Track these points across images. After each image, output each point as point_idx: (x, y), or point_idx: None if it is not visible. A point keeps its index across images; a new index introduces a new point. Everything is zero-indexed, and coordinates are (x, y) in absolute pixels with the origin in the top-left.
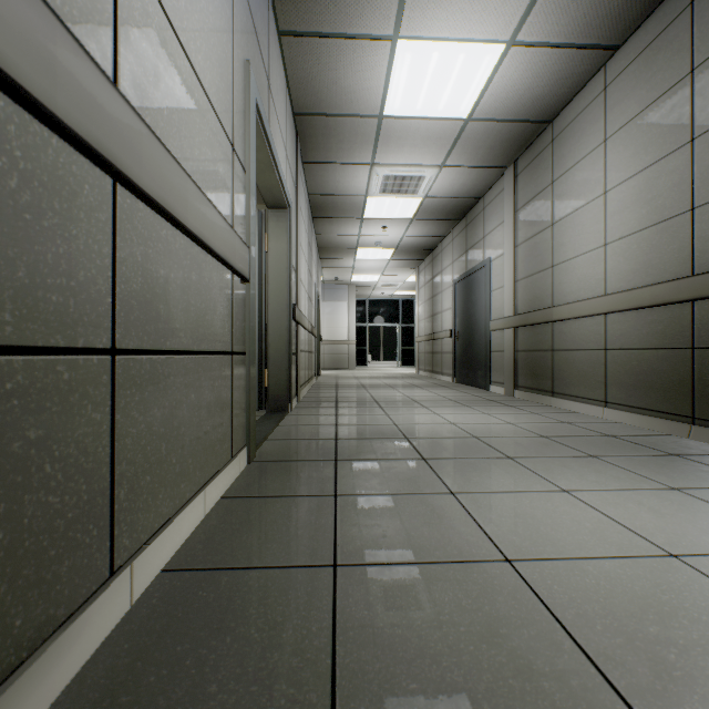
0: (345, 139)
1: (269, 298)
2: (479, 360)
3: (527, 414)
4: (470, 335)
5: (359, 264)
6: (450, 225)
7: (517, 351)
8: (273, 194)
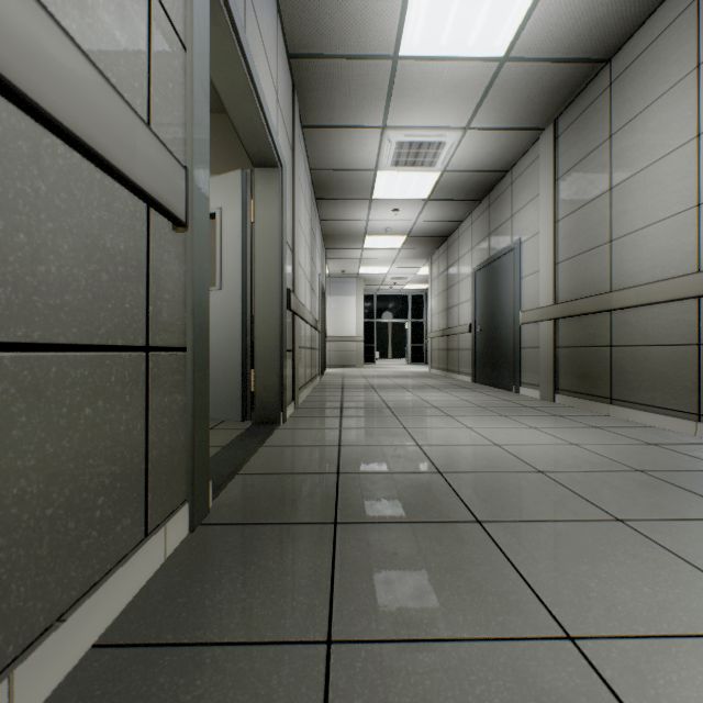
0: (351, 91)
1: (256, 280)
2: (505, 358)
3: (588, 429)
4: (494, 329)
5: (367, 254)
6: (469, 206)
7: (558, 347)
8: (257, 143)
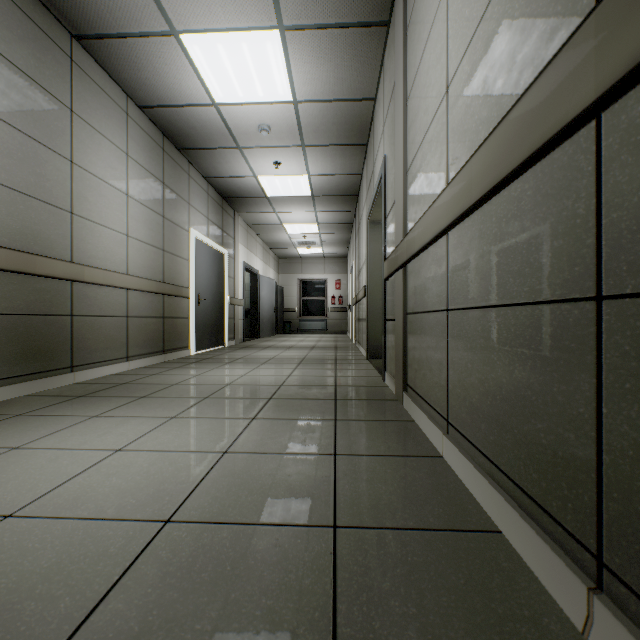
0: None
1: None
2: None
3: (169, 373)
4: None
5: None
6: None
7: None
8: None
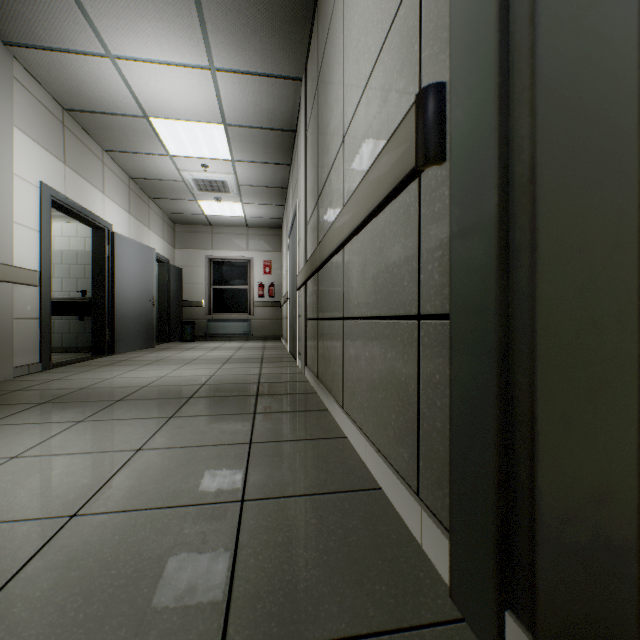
0: None
1: None
2: None
3: None
4: None
5: None
6: None
7: None
8: None
